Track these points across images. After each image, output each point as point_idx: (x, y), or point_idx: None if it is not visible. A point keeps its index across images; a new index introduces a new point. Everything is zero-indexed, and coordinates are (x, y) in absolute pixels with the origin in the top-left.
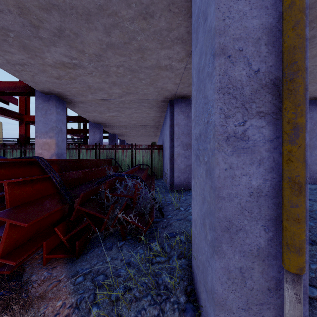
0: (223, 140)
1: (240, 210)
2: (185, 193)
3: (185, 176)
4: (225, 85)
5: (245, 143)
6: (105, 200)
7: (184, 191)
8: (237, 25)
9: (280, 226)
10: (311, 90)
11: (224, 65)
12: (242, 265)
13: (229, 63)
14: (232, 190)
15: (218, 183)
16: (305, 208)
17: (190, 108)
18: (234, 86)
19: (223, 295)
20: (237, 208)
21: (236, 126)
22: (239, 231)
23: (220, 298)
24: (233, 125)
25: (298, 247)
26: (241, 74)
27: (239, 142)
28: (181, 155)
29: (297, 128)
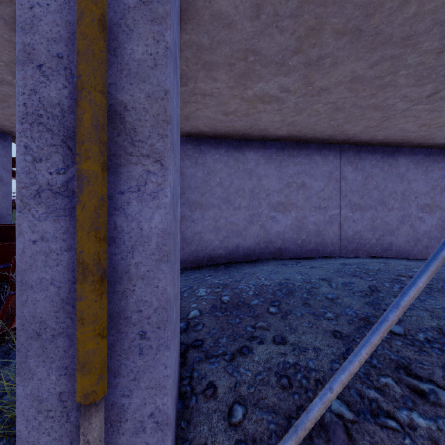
0: (31, 196)
1: (59, 305)
2: (187, 272)
3: (193, 248)
4: (33, 110)
5: (69, 201)
6: (8, 288)
7: (187, 270)
8: (55, 18)
9: (126, 326)
10: (356, 132)
11: (32, 78)
12: (64, 389)
13: (41, 75)
14: (45, 274)
15: (22, 263)
16: (166, 298)
17: (200, 151)
18: (49, 112)
19: (30, 439)
20: (55, 302)
21: (52, 174)
22: (58, 337)
23: (25, 443)
24: (47, 173)
25: (83, 362)
26: (62, 93)
27: (58, 200)
28: (186, 218)
29: (82, 177)
